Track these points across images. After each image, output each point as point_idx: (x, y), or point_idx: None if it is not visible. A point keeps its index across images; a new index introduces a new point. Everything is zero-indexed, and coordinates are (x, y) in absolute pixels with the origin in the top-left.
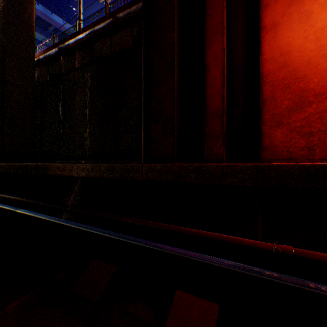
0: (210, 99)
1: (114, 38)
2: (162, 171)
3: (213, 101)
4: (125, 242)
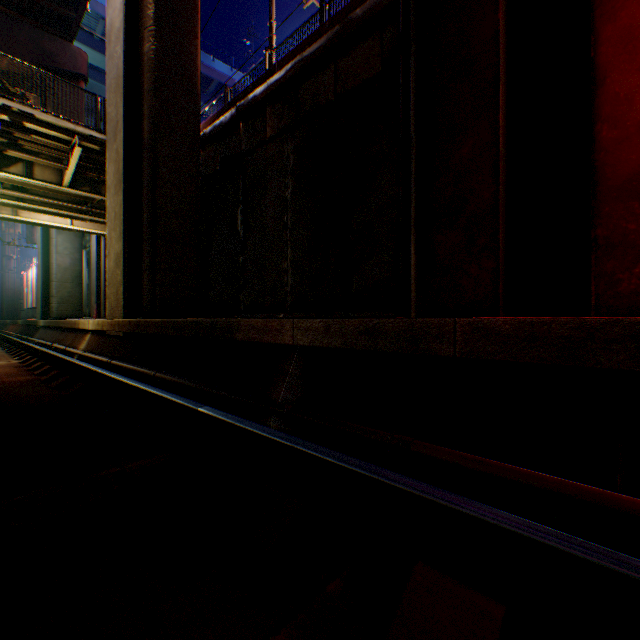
0: (607, 154)
1: (341, 64)
2: (515, 336)
3: (620, 157)
4: (499, 529)
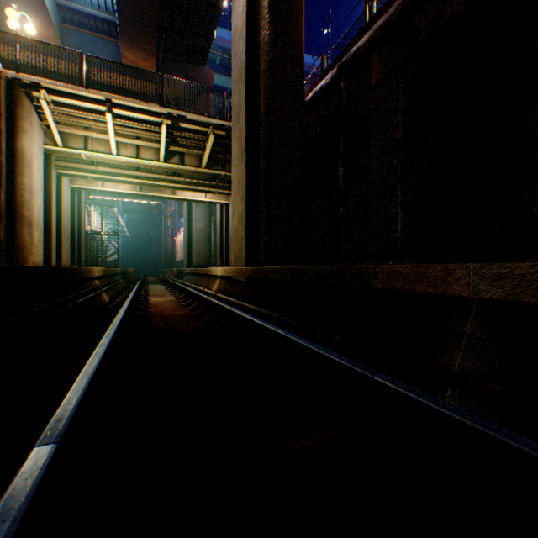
0: None
1: None
2: None
3: None
4: None
